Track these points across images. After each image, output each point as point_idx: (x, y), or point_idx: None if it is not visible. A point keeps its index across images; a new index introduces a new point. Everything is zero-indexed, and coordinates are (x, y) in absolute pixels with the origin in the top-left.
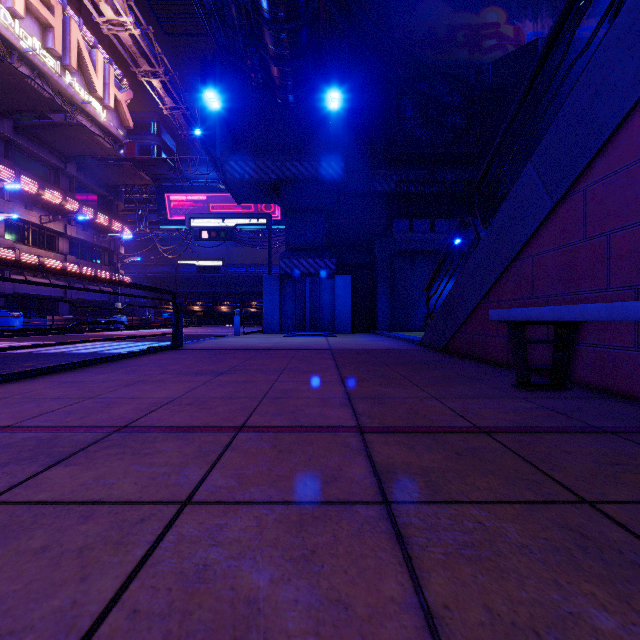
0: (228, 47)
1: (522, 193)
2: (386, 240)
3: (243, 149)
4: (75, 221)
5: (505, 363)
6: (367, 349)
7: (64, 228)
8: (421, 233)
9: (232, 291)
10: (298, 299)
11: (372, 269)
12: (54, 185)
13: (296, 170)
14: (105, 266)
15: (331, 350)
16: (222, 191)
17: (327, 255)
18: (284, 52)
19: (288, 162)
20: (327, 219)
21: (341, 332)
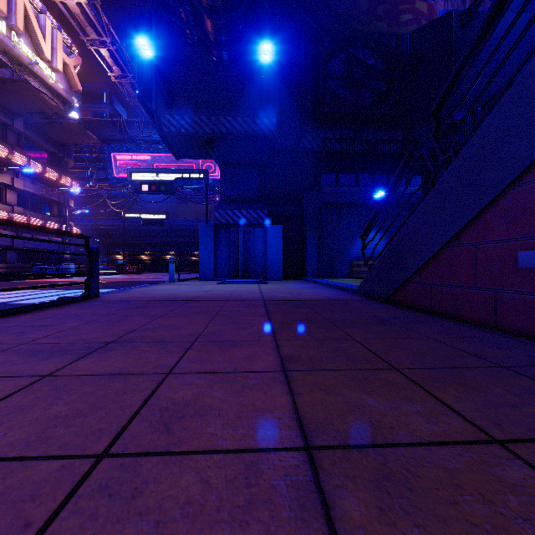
0: (163, 2)
1: (529, 92)
2: (315, 193)
3: (179, 103)
4: (23, 175)
5: (490, 323)
6: (303, 299)
7: (11, 181)
8: (347, 187)
9: (176, 242)
10: (232, 247)
11: (301, 220)
12: (1, 140)
13: (230, 125)
14: (54, 217)
15: (264, 301)
16: (165, 152)
17: (259, 206)
18: (217, 3)
19: (222, 117)
20: (259, 174)
21: (273, 279)
